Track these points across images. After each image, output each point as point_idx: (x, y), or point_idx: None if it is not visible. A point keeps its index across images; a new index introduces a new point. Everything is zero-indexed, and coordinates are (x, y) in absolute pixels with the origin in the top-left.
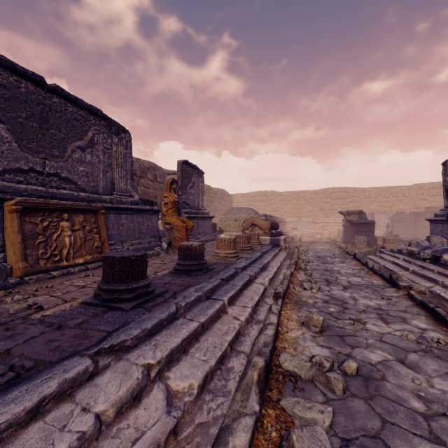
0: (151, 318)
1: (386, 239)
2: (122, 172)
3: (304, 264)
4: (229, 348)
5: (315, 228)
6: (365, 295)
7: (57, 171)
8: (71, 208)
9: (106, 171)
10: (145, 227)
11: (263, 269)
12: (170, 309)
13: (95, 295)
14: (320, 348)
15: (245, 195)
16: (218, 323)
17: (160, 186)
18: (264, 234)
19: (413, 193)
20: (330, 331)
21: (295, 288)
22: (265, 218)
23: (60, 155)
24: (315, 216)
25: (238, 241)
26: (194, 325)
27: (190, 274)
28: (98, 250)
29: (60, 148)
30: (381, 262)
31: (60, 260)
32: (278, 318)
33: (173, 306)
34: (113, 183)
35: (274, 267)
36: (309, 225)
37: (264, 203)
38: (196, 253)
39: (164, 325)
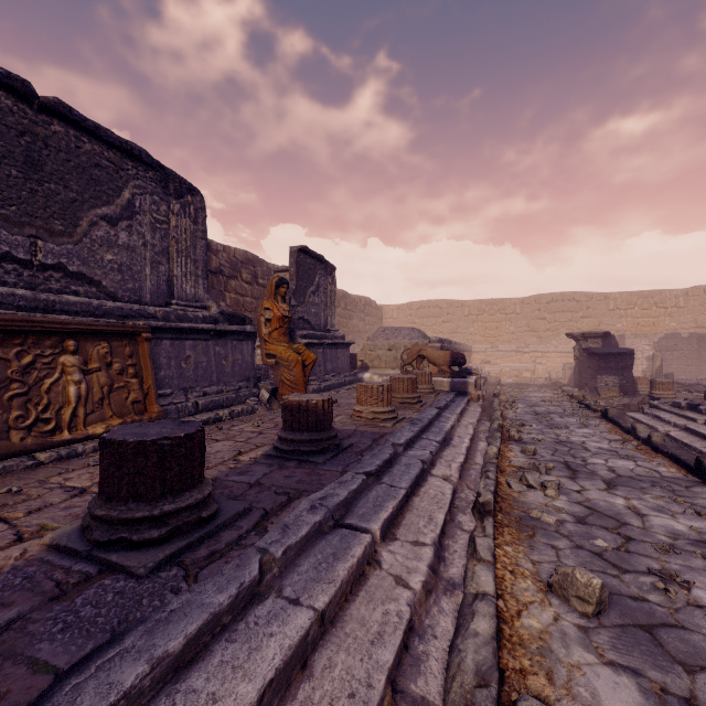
0: (190, 608)
1: (657, 383)
2: (189, 265)
3: (516, 429)
4: (390, 693)
5: (521, 361)
6: (658, 503)
7: (59, 261)
8: (80, 329)
9: (158, 263)
10: (229, 362)
11: (444, 442)
12: (245, 571)
13: (82, 525)
14: (612, 674)
15: (404, 307)
16: (360, 601)
17: (264, 292)
18: (440, 374)
19: (693, 302)
20: (618, 611)
21: (511, 484)
22: (441, 346)
23: (67, 230)
24: (521, 341)
25: (395, 387)
26: (301, 624)
27: (305, 461)
28: (136, 408)
29: (67, 219)
30: (660, 428)
31: (57, 430)
32: (495, 577)
33: (254, 563)
34: (171, 285)
35: (463, 437)
36: (511, 356)
37: (435, 319)
38: (316, 418)
39: (222, 625)
